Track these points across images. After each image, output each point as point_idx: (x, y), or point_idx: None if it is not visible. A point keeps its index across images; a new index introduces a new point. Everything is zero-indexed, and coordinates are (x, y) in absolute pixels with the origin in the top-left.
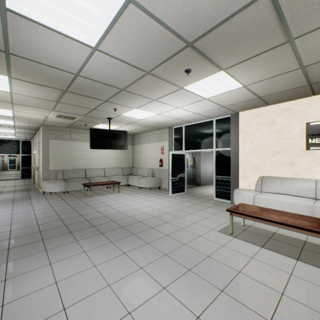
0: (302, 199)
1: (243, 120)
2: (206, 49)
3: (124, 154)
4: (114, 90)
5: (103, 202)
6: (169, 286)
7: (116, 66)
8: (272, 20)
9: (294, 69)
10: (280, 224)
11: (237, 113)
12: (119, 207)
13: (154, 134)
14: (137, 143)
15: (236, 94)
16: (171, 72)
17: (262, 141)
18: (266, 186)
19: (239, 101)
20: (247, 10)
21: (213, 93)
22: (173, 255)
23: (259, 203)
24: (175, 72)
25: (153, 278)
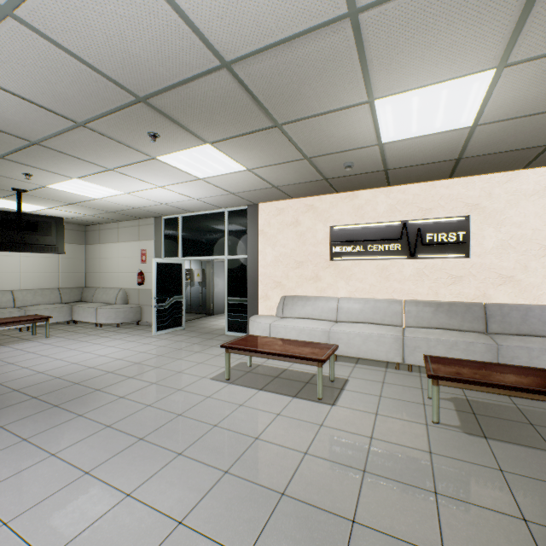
0: (322, 323)
1: (263, 216)
2: (171, 112)
3: (65, 261)
4: (15, 140)
5: (1, 358)
6: (97, 468)
7: (9, 102)
8: (246, 98)
9: (299, 158)
10: (279, 356)
11: (256, 204)
12: (38, 365)
13: (128, 226)
14: (96, 242)
15: (242, 178)
16: (126, 131)
17: (285, 247)
18: (288, 309)
19: (252, 188)
20: (208, 78)
21: (209, 173)
22: (122, 425)
23: (276, 333)
24: (132, 132)
25: (72, 464)
